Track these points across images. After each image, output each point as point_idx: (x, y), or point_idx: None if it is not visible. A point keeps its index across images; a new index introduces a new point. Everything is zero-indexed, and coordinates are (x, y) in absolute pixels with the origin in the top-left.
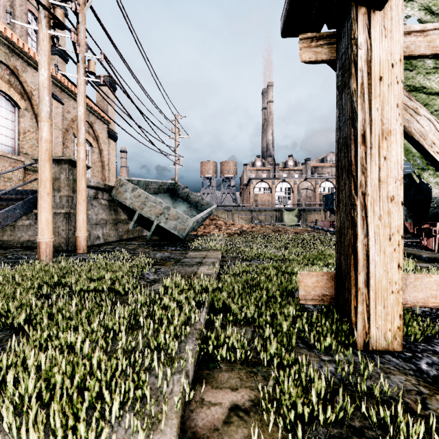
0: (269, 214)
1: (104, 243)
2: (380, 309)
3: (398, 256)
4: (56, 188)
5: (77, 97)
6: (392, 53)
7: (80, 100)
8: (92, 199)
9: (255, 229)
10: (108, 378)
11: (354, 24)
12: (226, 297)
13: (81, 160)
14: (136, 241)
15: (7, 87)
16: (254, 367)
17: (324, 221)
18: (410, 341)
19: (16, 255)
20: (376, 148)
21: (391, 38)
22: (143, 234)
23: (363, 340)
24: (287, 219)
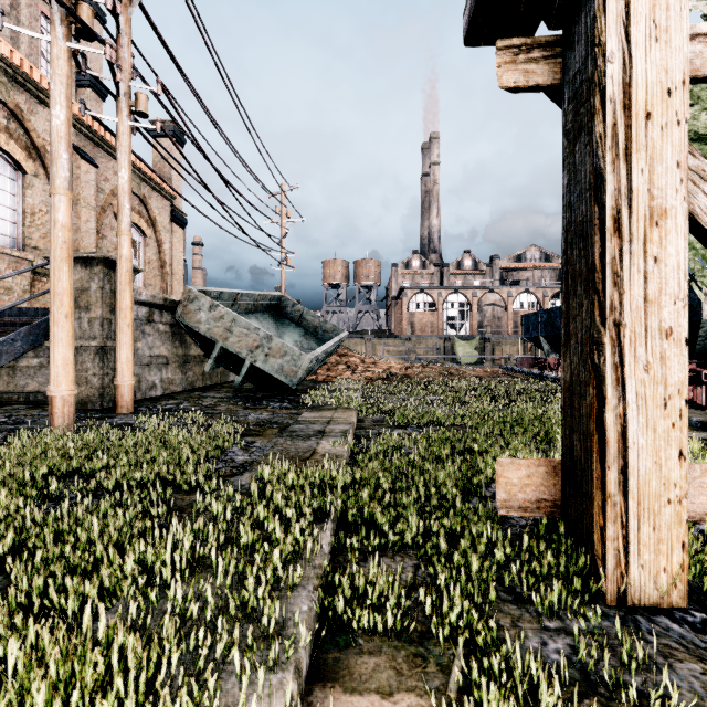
0: (434, 345)
1: (164, 395)
2: (647, 532)
3: (680, 436)
4: (83, 305)
5: (118, 155)
6: (668, 69)
7: (122, 159)
8: (143, 324)
9: (411, 371)
10: (142, 690)
11: (599, 18)
12: (366, 499)
13: (125, 260)
14: (217, 391)
15: (5, 138)
16: (422, 644)
17: (523, 358)
18: (698, 588)
19: (16, 417)
20: (640, 241)
21: (667, 42)
22: (229, 379)
23: (617, 588)
24: (462, 353)
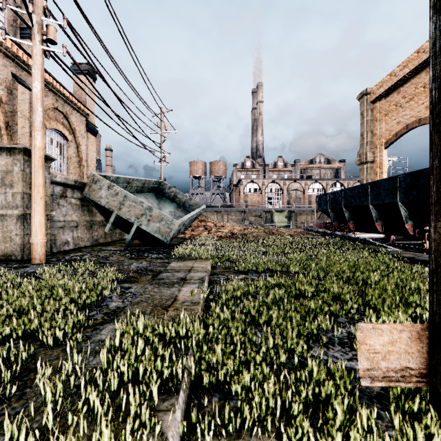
0: (260, 215)
1: (74, 248)
2: None
3: None
4: (8, 183)
5: (32, 70)
6: None
7: (36, 74)
8: (58, 198)
9: (247, 231)
10: None
11: None
12: (219, 357)
13: (38, 149)
14: (114, 245)
15: None
16: None
17: (317, 223)
18: None
19: None
20: None
21: None
22: (124, 237)
23: None
24: (277, 220)
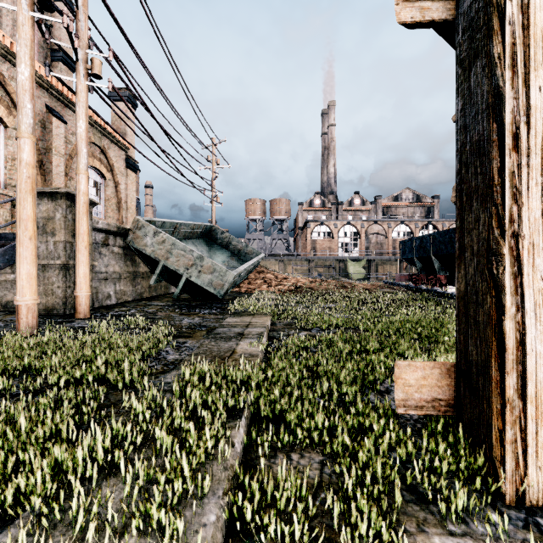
0: (331, 265)
1: (117, 303)
2: None
3: None
4: (49, 231)
5: (77, 108)
6: None
7: (80, 112)
8: (100, 246)
9: (314, 284)
10: None
11: None
12: (277, 396)
13: (82, 194)
14: (160, 300)
15: None
16: None
17: (401, 275)
18: None
19: None
20: (538, 156)
21: None
22: (170, 291)
23: (516, 489)
24: (353, 271)
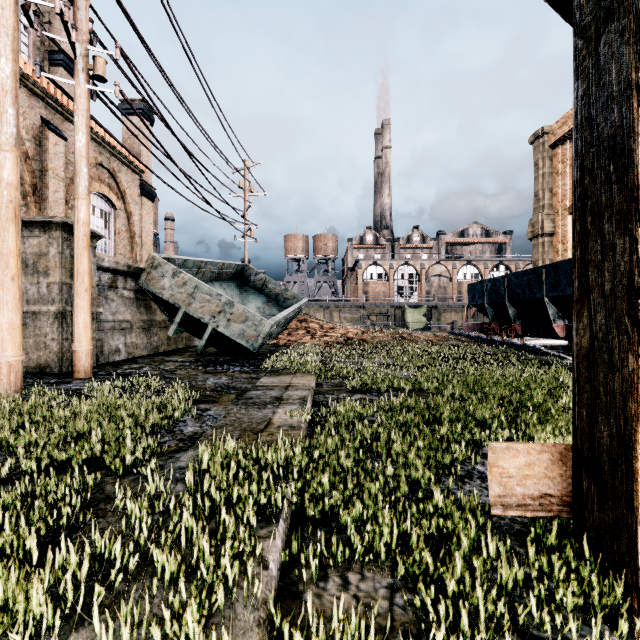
0: (386, 312)
1: (127, 359)
2: None
3: None
4: (42, 270)
5: (75, 118)
6: None
7: (80, 123)
8: (106, 289)
9: (367, 336)
10: None
11: None
12: (326, 487)
13: (82, 224)
14: (181, 355)
15: None
16: None
17: (469, 324)
18: None
19: None
20: None
21: None
22: (194, 343)
23: None
24: (412, 319)
